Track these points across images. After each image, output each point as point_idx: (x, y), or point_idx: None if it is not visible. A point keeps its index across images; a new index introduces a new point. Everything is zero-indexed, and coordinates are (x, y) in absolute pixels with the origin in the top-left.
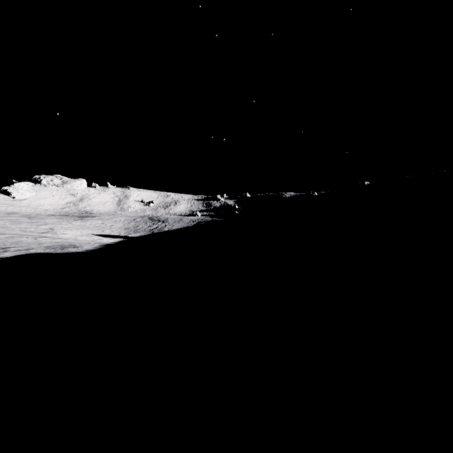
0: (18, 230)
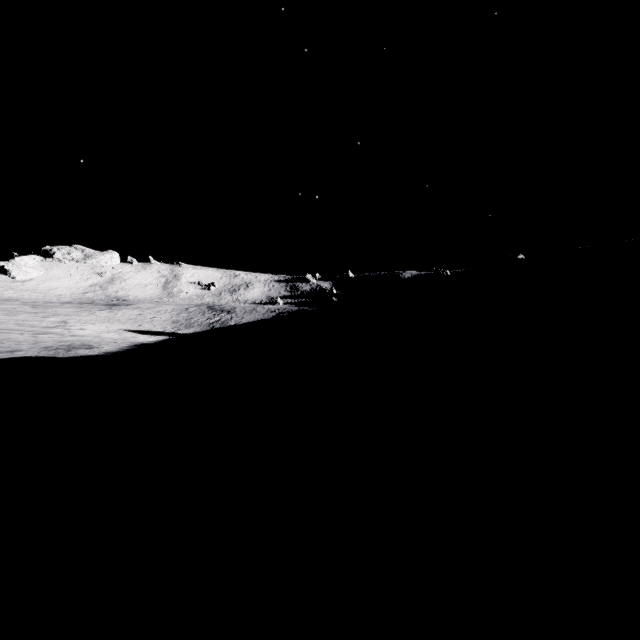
0: (11, 323)
